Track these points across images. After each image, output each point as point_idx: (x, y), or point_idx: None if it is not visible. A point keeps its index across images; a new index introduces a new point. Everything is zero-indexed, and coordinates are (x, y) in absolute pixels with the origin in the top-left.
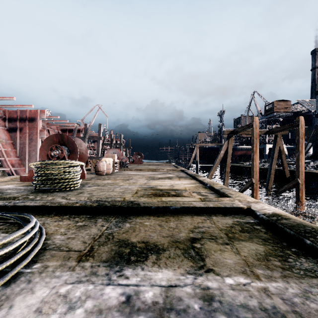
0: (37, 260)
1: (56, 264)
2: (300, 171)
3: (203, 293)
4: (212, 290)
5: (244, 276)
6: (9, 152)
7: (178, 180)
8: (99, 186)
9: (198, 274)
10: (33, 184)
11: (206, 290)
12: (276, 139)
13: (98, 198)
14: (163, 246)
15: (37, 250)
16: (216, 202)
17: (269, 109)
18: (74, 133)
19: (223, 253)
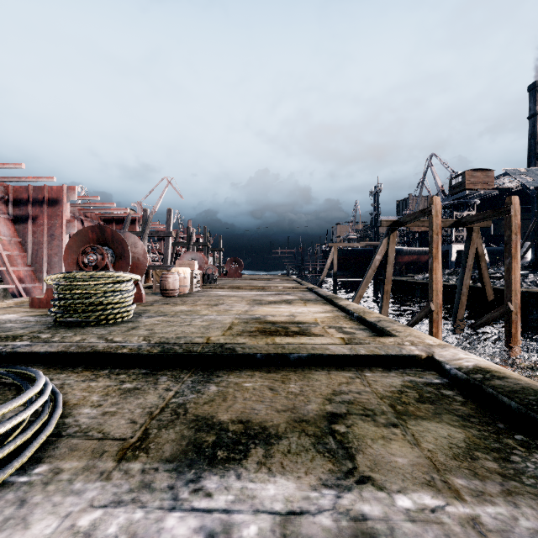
0: (42, 457)
1: (77, 465)
2: (512, 289)
3: (356, 529)
4: (372, 522)
5: (432, 492)
6: (14, 257)
7: (303, 306)
8: (166, 316)
9: (344, 486)
10: (51, 312)
11: (360, 522)
12: (471, 236)
13: (162, 339)
14: (277, 430)
15: (43, 437)
16: (371, 347)
17: (456, 184)
18: (126, 226)
19: (388, 444)
